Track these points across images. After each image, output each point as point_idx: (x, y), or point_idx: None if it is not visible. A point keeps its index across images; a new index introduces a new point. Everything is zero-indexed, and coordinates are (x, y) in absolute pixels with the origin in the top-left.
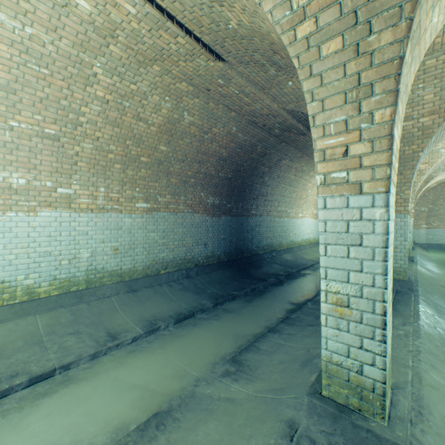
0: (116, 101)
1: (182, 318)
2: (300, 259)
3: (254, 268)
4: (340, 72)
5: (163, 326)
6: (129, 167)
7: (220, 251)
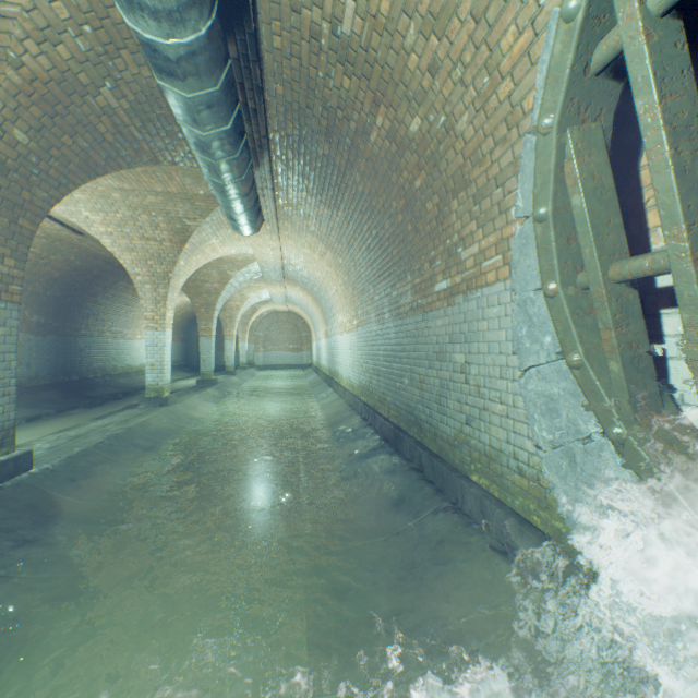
0: None
1: (33, 418)
2: (139, 383)
3: (87, 390)
4: (152, 294)
5: (19, 422)
6: None
7: (46, 372)
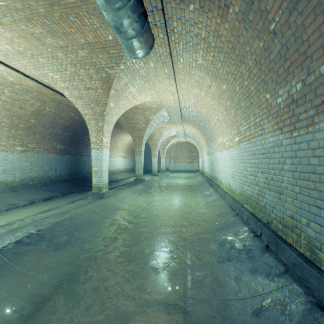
0: (11, 101)
1: (47, 199)
2: (112, 178)
3: (85, 182)
4: (95, 127)
5: (38, 201)
6: (13, 129)
7: (65, 173)
